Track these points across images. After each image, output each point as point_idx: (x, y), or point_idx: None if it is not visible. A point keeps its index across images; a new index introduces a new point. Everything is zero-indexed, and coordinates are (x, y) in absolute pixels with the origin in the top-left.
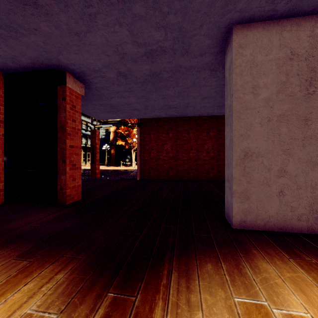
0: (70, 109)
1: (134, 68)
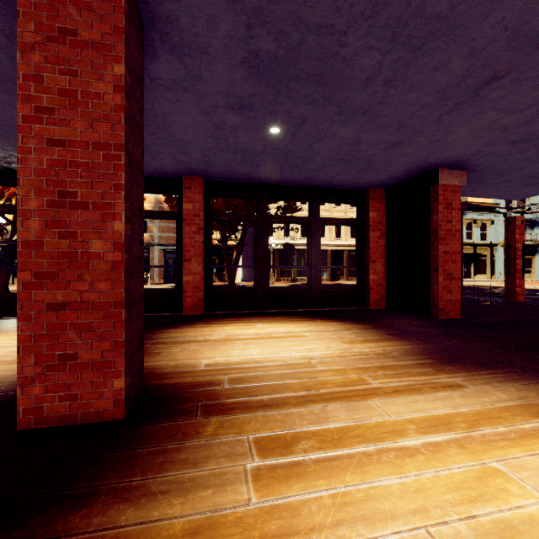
0: (443, 209)
1: (534, 128)
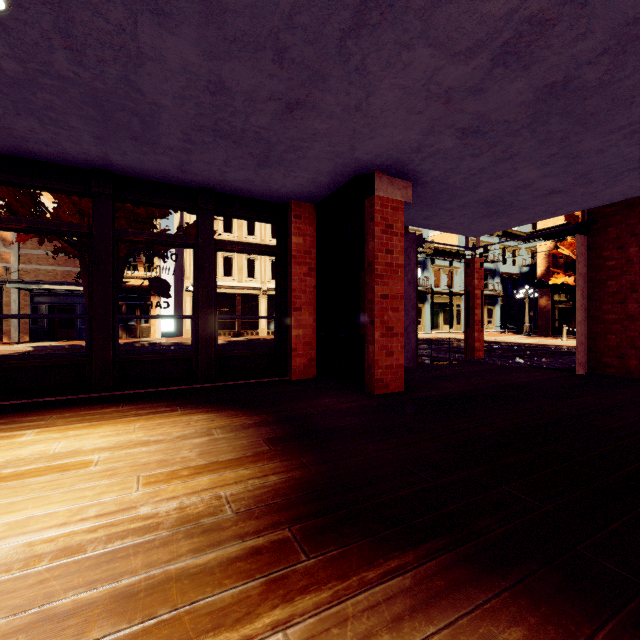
0: (381, 233)
1: (487, 105)
